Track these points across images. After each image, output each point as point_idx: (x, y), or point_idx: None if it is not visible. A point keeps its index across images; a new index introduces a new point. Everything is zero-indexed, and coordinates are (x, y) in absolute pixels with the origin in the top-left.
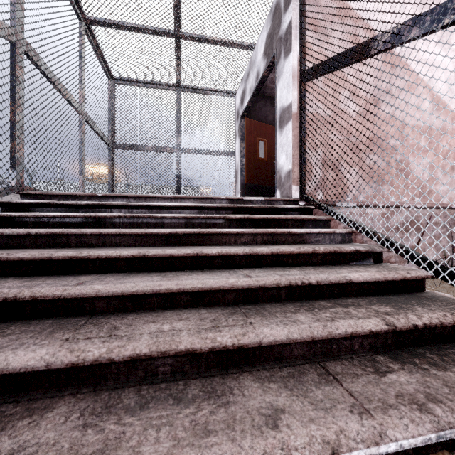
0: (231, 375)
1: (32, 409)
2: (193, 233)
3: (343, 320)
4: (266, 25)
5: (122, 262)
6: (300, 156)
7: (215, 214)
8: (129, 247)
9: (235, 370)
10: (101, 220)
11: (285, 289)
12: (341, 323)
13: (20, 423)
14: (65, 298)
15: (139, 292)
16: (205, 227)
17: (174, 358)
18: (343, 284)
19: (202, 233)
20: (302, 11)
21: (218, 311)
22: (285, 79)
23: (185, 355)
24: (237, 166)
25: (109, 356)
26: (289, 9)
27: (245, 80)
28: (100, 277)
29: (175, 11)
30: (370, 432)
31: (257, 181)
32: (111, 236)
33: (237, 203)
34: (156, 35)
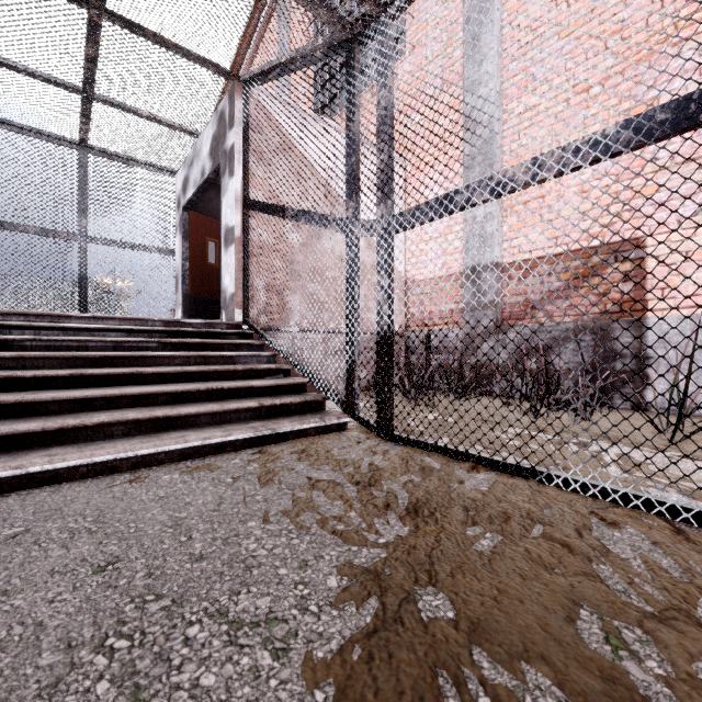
0: (162, 432)
1: (38, 450)
2: (126, 356)
3: (235, 404)
4: (213, 123)
5: (59, 381)
6: (244, 281)
7: (147, 337)
8: (54, 369)
9: (165, 431)
10: (7, 343)
11: (205, 393)
12: (233, 405)
13: (36, 452)
14: (25, 402)
15: (89, 397)
16: (137, 350)
17: (125, 426)
18: (248, 388)
19: (135, 356)
20: (245, 138)
21: (153, 407)
22: (230, 198)
23: (132, 424)
24: (178, 271)
25: (84, 423)
26: (233, 131)
27: (189, 166)
28: (42, 392)
29: (86, 72)
30: (225, 434)
31: (206, 292)
32: (33, 359)
33: (173, 325)
34: (50, 84)
